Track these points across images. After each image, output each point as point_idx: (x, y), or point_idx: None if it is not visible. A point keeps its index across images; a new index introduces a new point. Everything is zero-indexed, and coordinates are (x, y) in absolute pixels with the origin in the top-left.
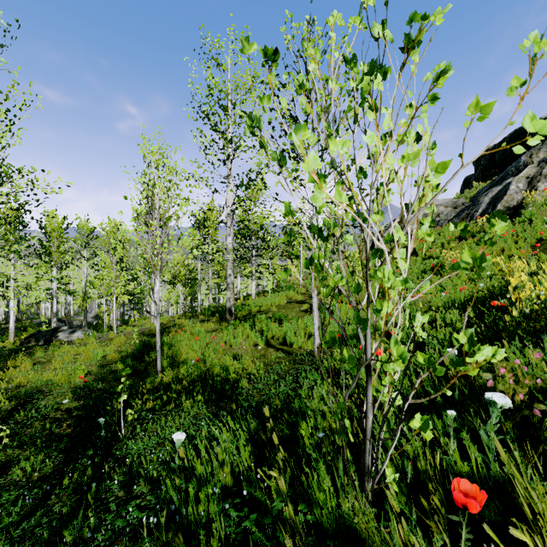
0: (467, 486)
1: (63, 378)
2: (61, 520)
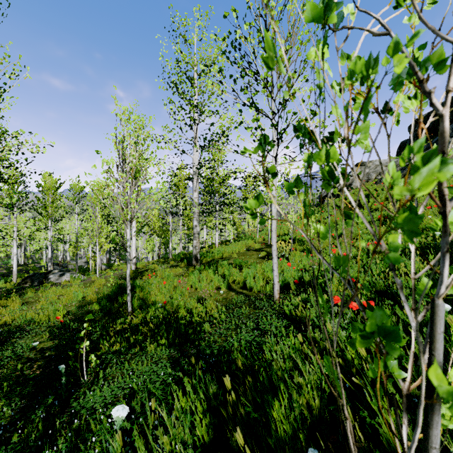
0: None
1: (44, 317)
2: None
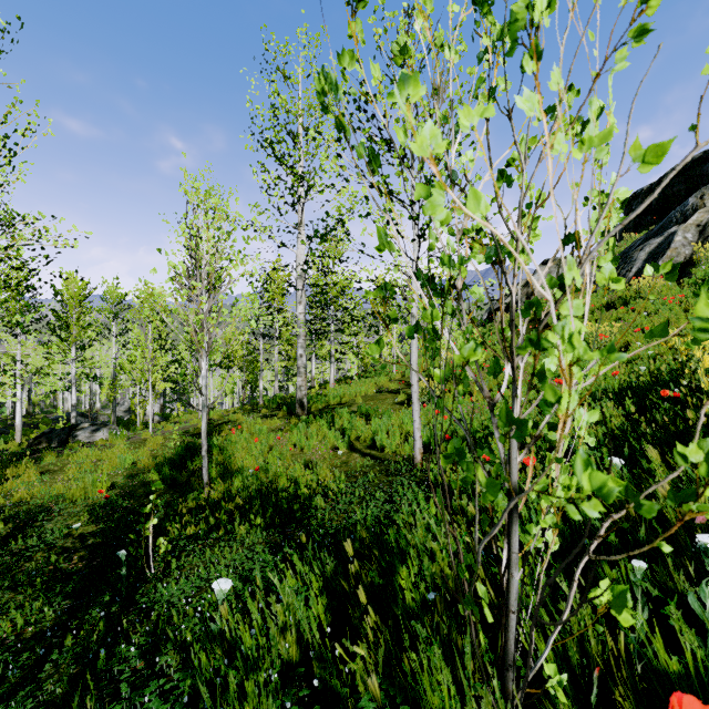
0: (696, 708)
1: (78, 492)
2: (52, 704)
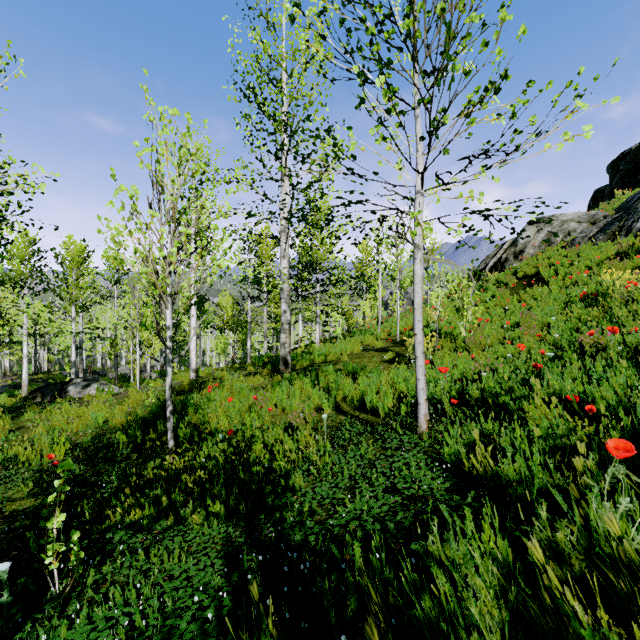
0: None
1: (34, 455)
2: None
